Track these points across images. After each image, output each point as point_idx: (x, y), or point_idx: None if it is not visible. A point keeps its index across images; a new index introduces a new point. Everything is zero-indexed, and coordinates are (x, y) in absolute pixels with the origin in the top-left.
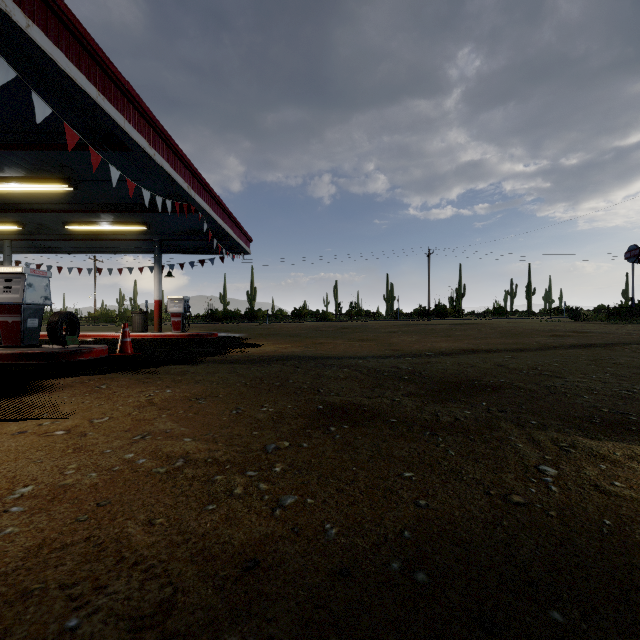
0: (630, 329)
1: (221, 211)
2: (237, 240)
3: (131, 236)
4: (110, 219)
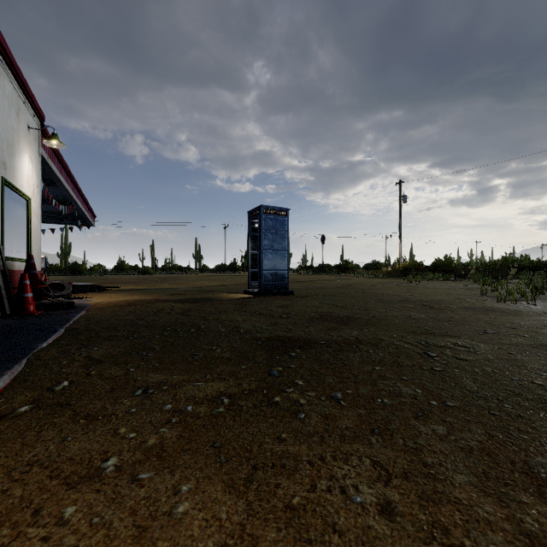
0: (304, 277)
1: (85, 204)
2: (90, 219)
3: None
4: None
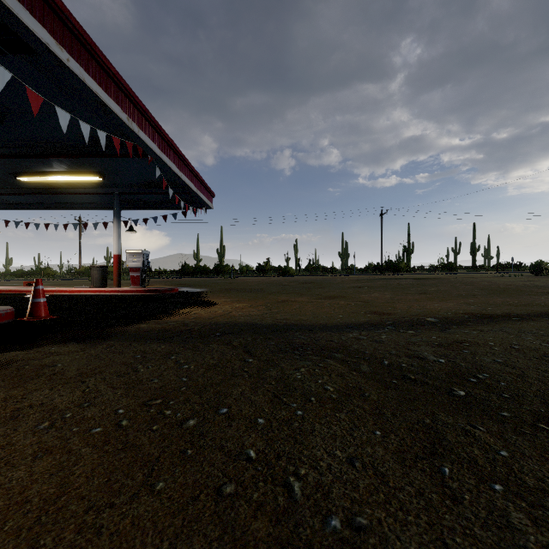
0: None
1: (177, 158)
2: (197, 192)
3: (90, 189)
4: (61, 168)
